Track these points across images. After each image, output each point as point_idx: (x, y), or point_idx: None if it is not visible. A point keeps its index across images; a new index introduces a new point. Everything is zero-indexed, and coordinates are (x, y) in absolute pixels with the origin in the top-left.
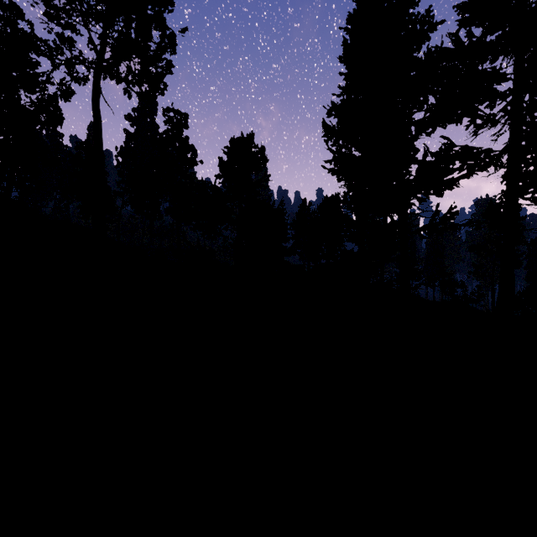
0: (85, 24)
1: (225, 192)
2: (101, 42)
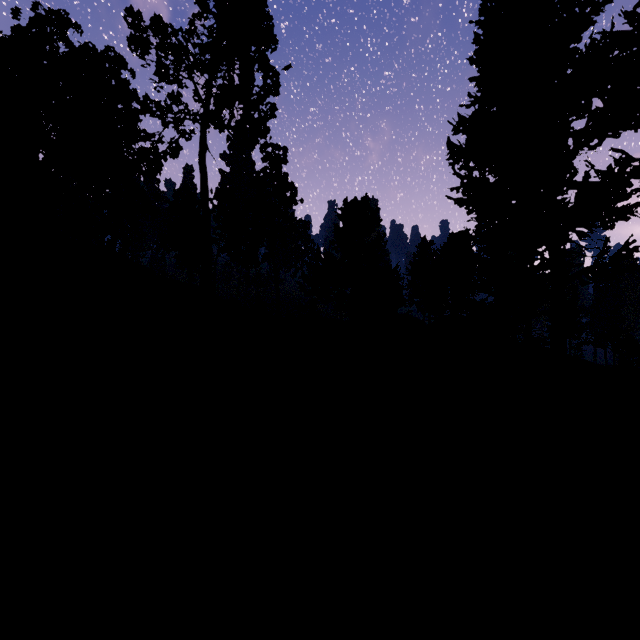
0: (193, 80)
1: (339, 259)
2: (207, 94)
